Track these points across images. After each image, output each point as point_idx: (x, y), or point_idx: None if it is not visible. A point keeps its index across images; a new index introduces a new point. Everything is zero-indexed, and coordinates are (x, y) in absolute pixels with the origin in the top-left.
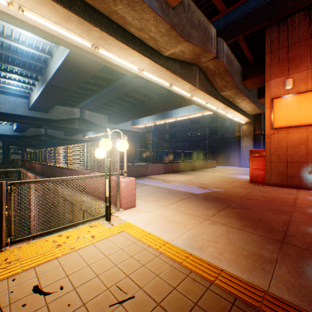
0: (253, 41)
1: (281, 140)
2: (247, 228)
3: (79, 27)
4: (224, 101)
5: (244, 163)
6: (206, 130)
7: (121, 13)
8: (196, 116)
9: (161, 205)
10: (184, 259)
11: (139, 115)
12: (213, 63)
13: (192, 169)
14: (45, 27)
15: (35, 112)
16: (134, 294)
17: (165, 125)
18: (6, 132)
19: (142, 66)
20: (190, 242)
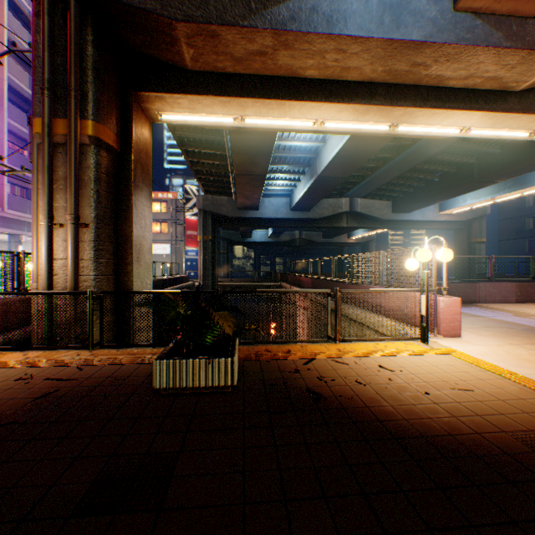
0: None
1: None
2: None
3: (377, 114)
4: None
5: None
6: None
7: (434, 74)
8: None
9: (507, 343)
10: None
11: (455, 192)
12: None
13: None
14: (339, 128)
15: (295, 212)
16: (472, 389)
17: (523, 198)
18: (260, 239)
19: (466, 124)
20: None
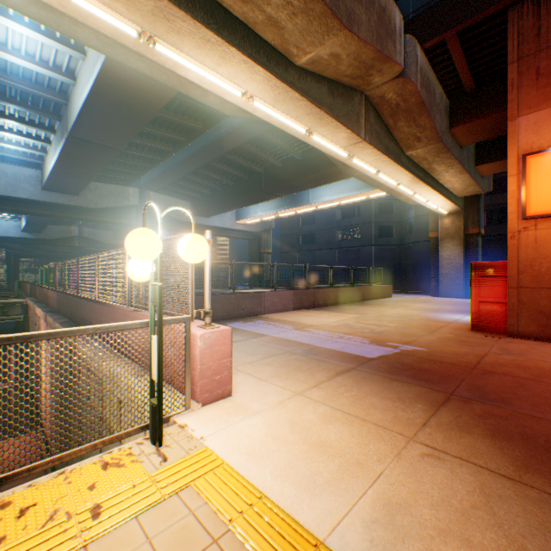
0: (475, 43)
1: (542, 242)
2: (535, 478)
3: None
4: (412, 168)
5: (446, 289)
6: (372, 229)
7: None
8: (355, 201)
9: (292, 392)
10: None
11: (248, 200)
12: (395, 88)
13: (348, 301)
14: None
15: (54, 194)
16: None
17: (296, 219)
18: (8, 232)
19: (250, 86)
20: (388, 543)
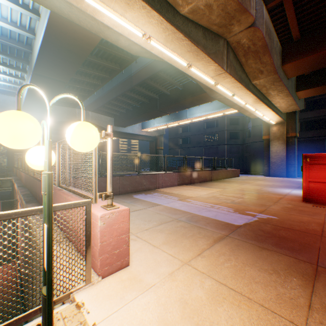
0: (303, 4)
1: None
2: None
3: None
4: (255, 92)
5: (274, 172)
6: (225, 134)
7: None
8: (216, 116)
9: (180, 261)
10: None
11: (149, 116)
12: (248, 35)
13: (212, 180)
14: None
15: (29, 112)
16: None
17: (178, 128)
18: None
19: (148, 29)
20: None
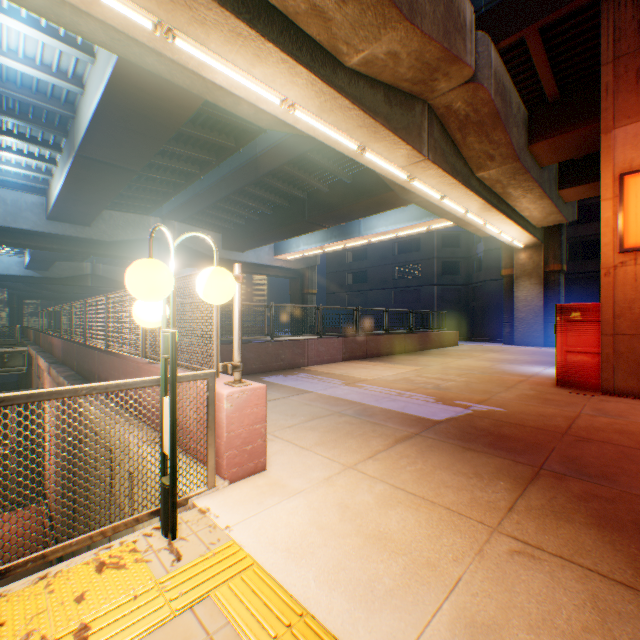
0: (560, 42)
1: None
2: None
3: None
4: (483, 192)
5: (522, 336)
6: (434, 266)
7: None
8: (414, 232)
9: (342, 465)
10: None
11: (289, 231)
12: (464, 95)
13: (407, 351)
14: None
15: (61, 224)
16: None
17: (345, 254)
18: (9, 270)
19: (290, 92)
20: None
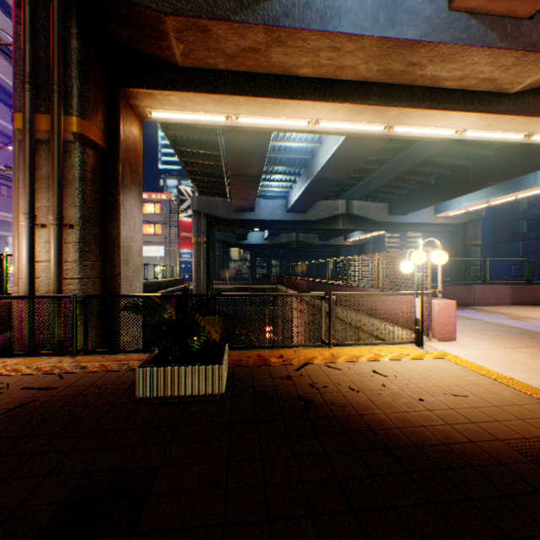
0: None
1: None
2: None
3: (372, 114)
4: None
5: None
6: None
7: (429, 74)
8: None
9: (502, 346)
10: (534, 393)
11: (450, 194)
12: None
13: None
14: (334, 128)
15: (292, 214)
16: (466, 395)
17: (517, 201)
18: (257, 241)
19: (462, 125)
20: None
